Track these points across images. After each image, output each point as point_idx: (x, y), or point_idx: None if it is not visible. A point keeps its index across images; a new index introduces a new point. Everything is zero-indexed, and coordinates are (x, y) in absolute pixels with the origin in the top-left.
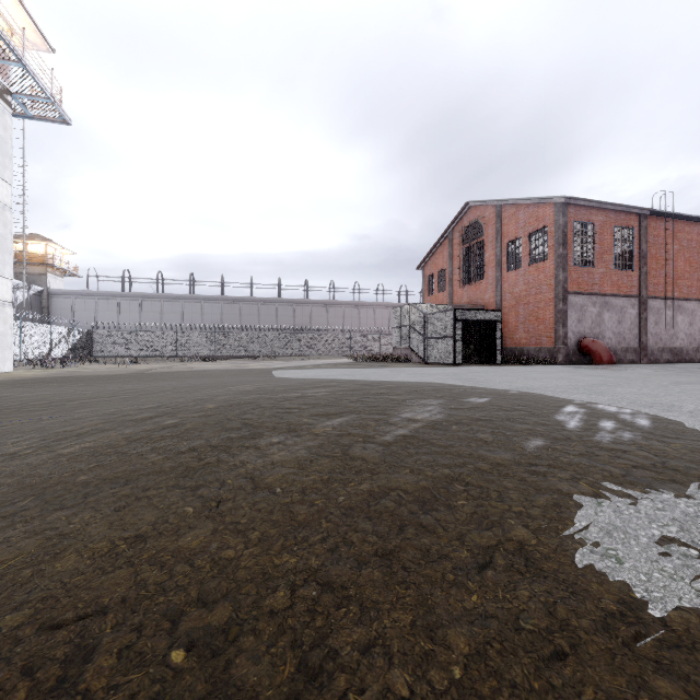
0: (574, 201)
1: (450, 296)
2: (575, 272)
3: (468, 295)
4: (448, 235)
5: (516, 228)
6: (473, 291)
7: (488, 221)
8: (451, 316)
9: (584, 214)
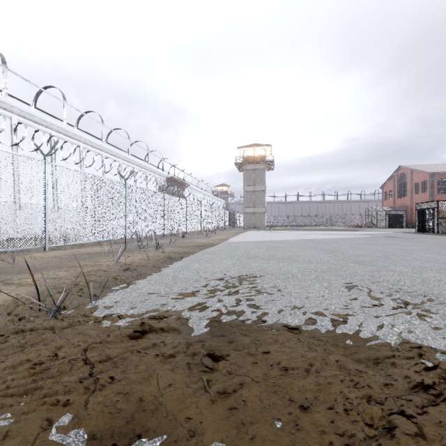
0: (436, 173)
1: (393, 202)
2: (438, 196)
3: (401, 202)
4: (393, 177)
5: (417, 179)
6: (402, 200)
7: (408, 174)
8: (384, 213)
9: (443, 176)
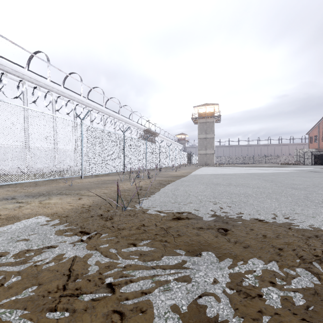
0: None
1: (318, 144)
2: None
3: None
4: (318, 125)
5: None
6: None
7: None
8: (310, 153)
9: None
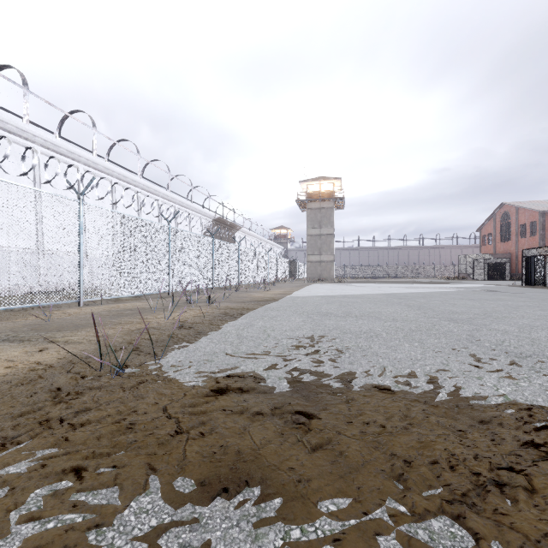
0: (547, 211)
1: (494, 247)
2: None
3: (503, 248)
4: (493, 216)
5: (524, 219)
6: (505, 246)
7: (512, 213)
8: (482, 261)
9: None
